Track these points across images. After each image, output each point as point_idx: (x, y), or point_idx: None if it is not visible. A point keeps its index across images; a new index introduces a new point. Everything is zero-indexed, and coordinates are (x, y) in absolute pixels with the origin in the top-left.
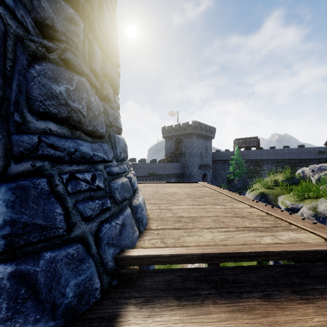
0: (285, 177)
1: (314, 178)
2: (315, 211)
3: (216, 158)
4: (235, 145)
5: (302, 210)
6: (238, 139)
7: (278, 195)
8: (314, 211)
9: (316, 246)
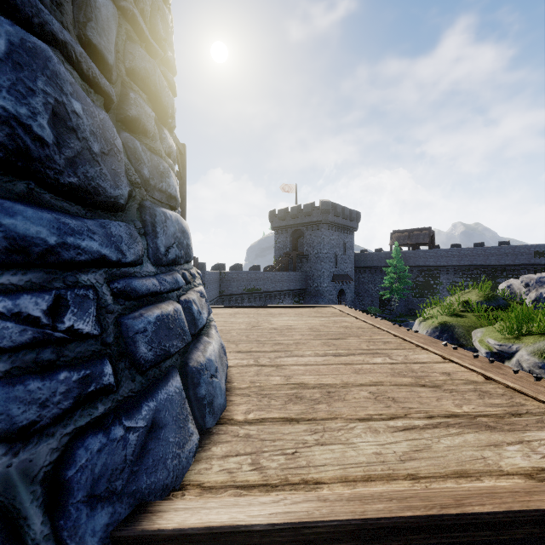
0: (482, 295)
1: (529, 297)
2: (544, 359)
3: (361, 263)
4: (392, 242)
5: (518, 355)
6: (398, 231)
7: (471, 329)
8: (542, 358)
9: None
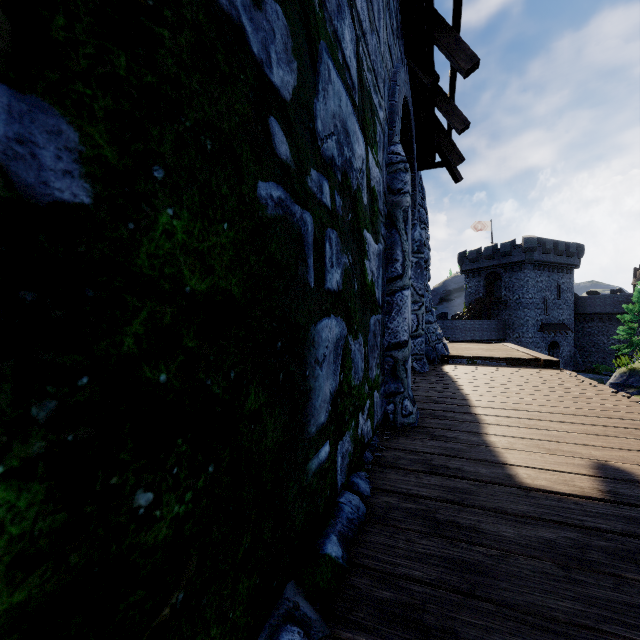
0: None
1: None
2: None
3: (587, 309)
4: (637, 280)
5: None
6: None
7: None
8: None
9: (524, 357)
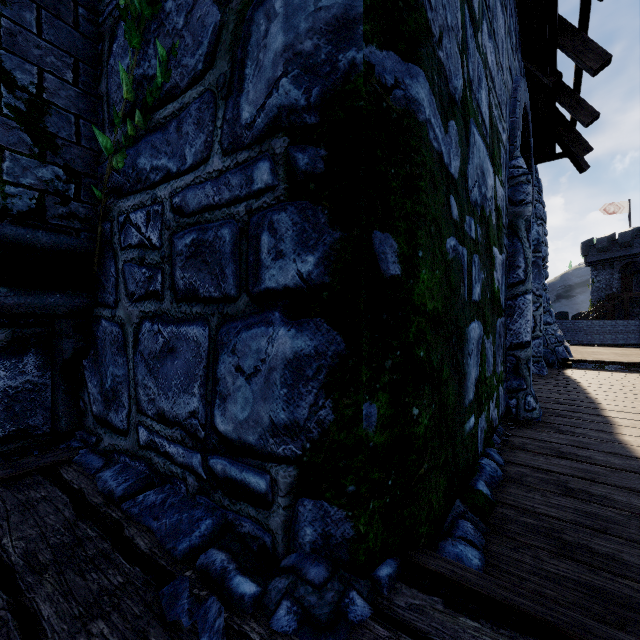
0: None
1: None
2: None
3: None
4: None
5: None
6: None
7: None
8: None
9: None
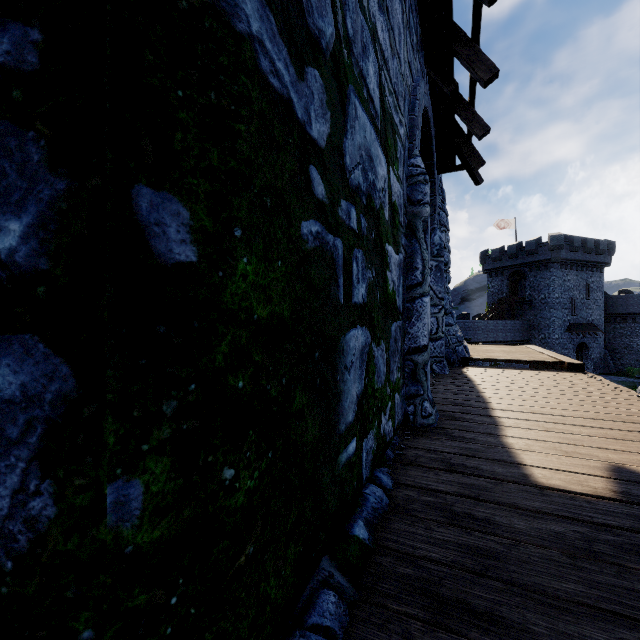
0: None
1: None
2: None
3: (618, 308)
4: None
5: None
6: None
7: None
8: None
9: (547, 360)
